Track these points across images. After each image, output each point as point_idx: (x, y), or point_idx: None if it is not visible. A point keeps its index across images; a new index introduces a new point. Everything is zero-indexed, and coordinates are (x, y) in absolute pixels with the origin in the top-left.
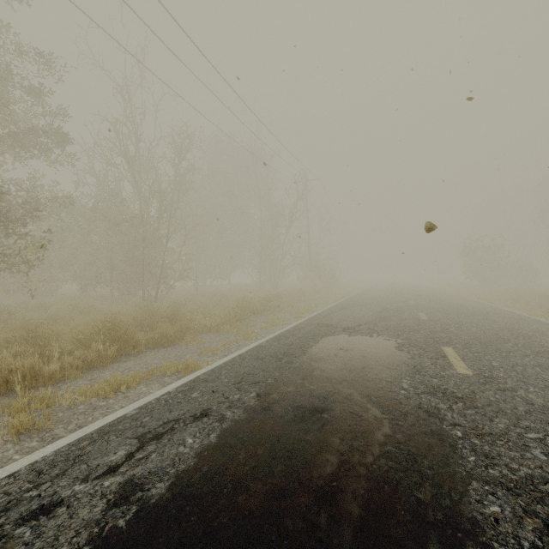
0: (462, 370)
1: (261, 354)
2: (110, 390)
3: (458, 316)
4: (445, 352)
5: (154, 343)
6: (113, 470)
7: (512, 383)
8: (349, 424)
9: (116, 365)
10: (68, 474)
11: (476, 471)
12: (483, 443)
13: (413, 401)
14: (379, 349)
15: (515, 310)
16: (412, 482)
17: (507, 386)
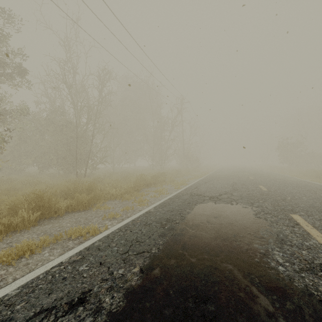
0: (321, 239)
1: (149, 220)
2: (14, 257)
3: (287, 188)
4: (296, 220)
5: (73, 208)
6: None
7: None
8: None
9: (36, 228)
10: None
11: None
12: None
13: (297, 284)
14: (241, 216)
15: (320, 183)
16: None
17: None
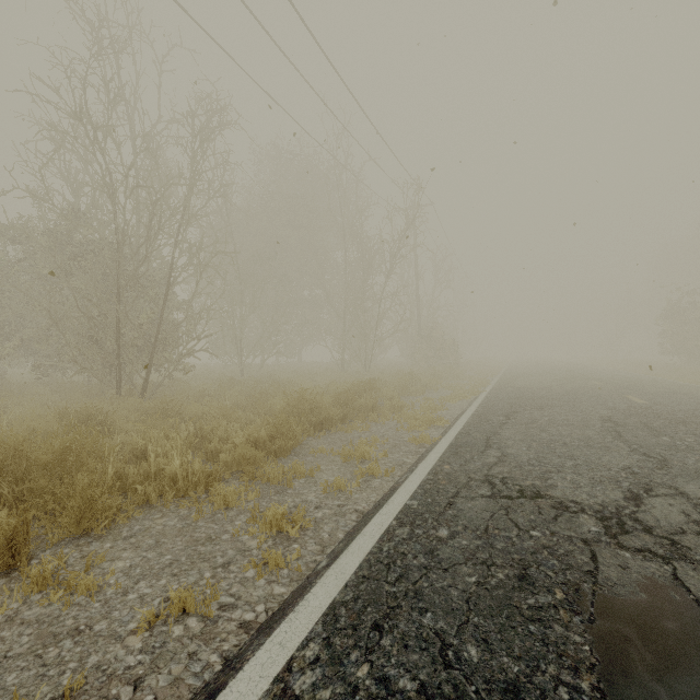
0: None
1: None
2: None
3: None
4: None
5: None
6: None
7: None
8: None
9: None
10: None
11: None
12: None
13: None
14: None
15: None
16: None
17: None
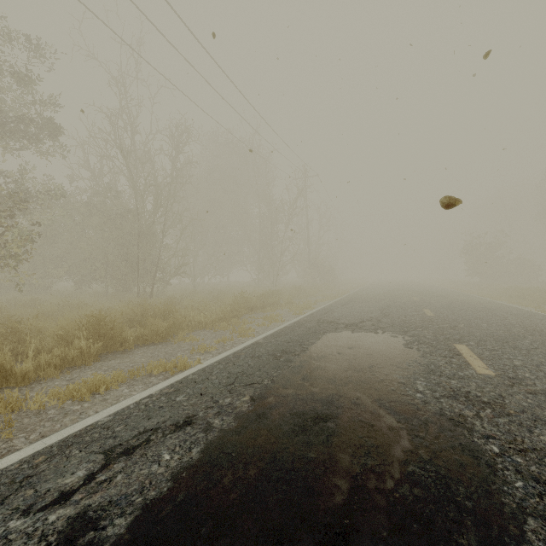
0: (482, 369)
1: (257, 352)
2: (86, 392)
3: (465, 313)
4: (459, 350)
5: (144, 340)
6: (65, 498)
7: (542, 385)
8: (360, 435)
9: (99, 364)
10: (7, 503)
11: (529, 502)
12: (528, 463)
13: (432, 407)
14: (386, 346)
15: (522, 307)
16: (448, 519)
17: (537, 388)
